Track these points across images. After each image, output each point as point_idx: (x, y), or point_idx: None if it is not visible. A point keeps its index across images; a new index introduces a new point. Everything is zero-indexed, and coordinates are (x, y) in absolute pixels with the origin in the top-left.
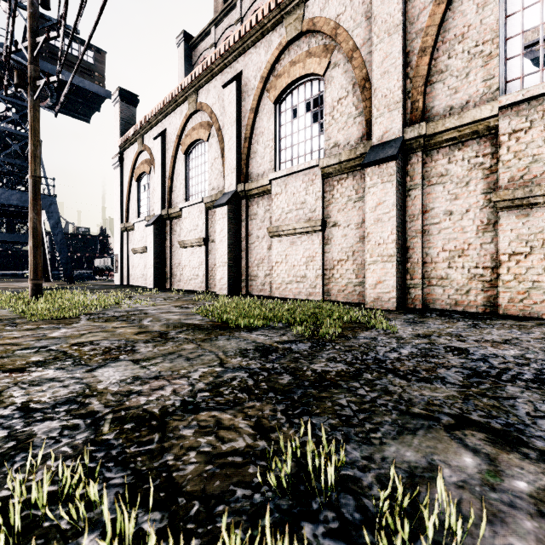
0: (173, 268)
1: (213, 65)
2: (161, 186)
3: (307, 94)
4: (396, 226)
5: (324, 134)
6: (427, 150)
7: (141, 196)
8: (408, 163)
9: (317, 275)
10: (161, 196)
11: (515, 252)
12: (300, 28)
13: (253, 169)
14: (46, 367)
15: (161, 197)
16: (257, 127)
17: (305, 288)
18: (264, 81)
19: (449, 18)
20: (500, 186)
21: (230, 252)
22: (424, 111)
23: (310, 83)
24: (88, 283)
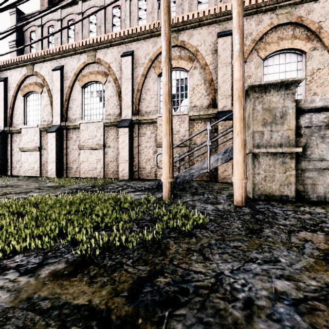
0: (13, 163)
1: (45, 56)
2: (3, 112)
3: (98, 88)
4: (128, 150)
5: (105, 108)
6: (140, 124)
7: None
8: (134, 128)
9: (101, 167)
10: (3, 118)
11: (161, 160)
12: (94, 60)
13: (70, 116)
14: (8, 195)
15: (3, 119)
16: (72, 96)
17: (96, 173)
18: (76, 75)
19: (146, 82)
20: (157, 140)
21: (57, 156)
22: (139, 110)
23: (99, 84)
24: None
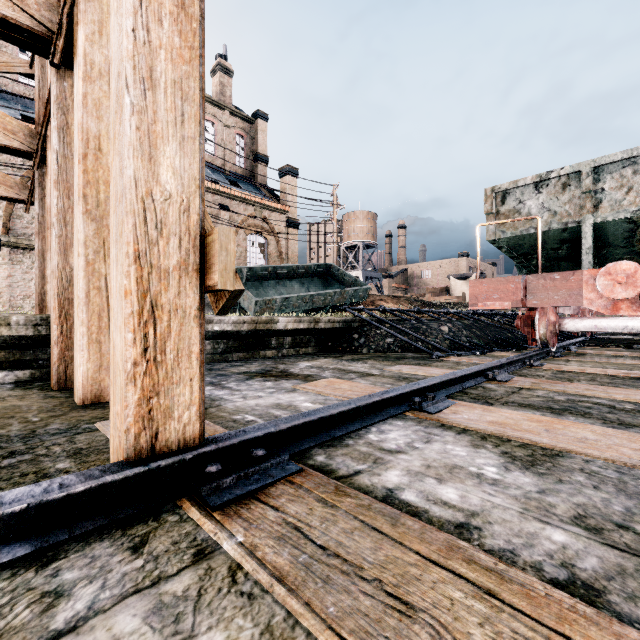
0: None
1: None
2: None
3: None
4: None
5: None
6: (12, 248)
7: None
8: (1, 251)
9: None
10: None
11: None
12: None
13: None
14: None
15: None
16: None
17: None
18: None
19: None
20: None
21: None
22: (10, 229)
23: None
24: None
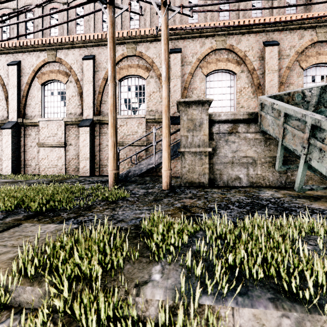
0: None
1: None
2: None
3: (59, 87)
4: (89, 148)
5: (66, 107)
6: (101, 124)
7: None
8: (95, 127)
9: (62, 164)
10: None
11: (121, 158)
12: (54, 59)
13: (28, 112)
14: None
15: None
16: (31, 92)
17: (57, 170)
18: (35, 73)
19: (107, 85)
20: (118, 140)
21: (13, 153)
22: (100, 111)
23: (60, 83)
24: None
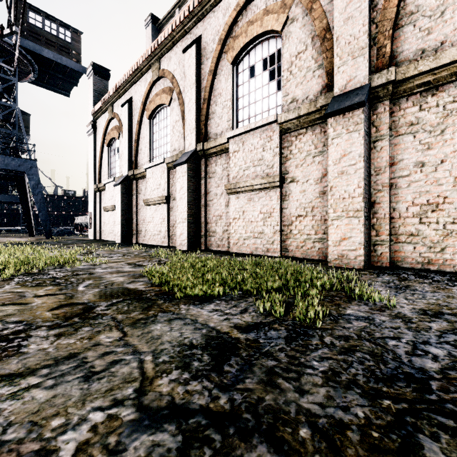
0: (138, 224)
1: (174, 33)
2: (128, 149)
3: (265, 52)
4: (363, 178)
5: (282, 90)
6: (396, 98)
7: (112, 159)
8: (373, 113)
9: (274, 231)
10: (128, 158)
11: None
12: None
13: (211, 129)
14: None
15: (128, 159)
16: (215, 88)
17: (262, 244)
18: (222, 43)
19: None
20: None
21: (189, 209)
22: (391, 57)
23: (267, 42)
24: (66, 237)
